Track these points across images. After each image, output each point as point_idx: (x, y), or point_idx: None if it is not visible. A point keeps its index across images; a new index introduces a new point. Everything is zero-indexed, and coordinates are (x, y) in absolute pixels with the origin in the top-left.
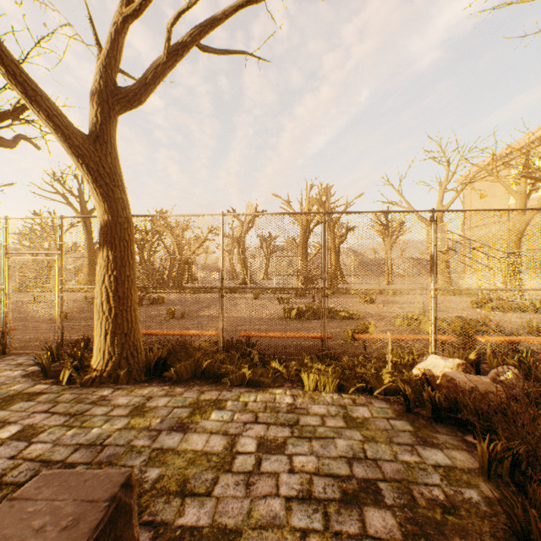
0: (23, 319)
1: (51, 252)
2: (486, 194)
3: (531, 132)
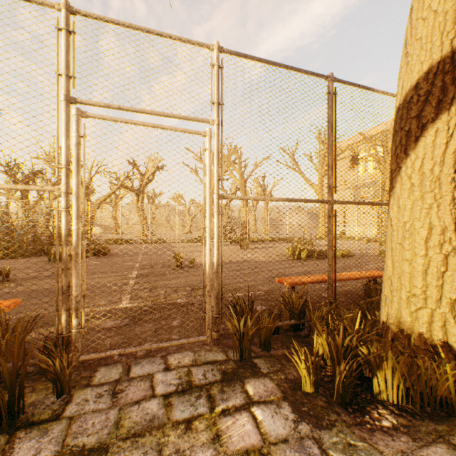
0: (119, 271)
1: (192, 118)
2: (340, 169)
3: (371, 128)
